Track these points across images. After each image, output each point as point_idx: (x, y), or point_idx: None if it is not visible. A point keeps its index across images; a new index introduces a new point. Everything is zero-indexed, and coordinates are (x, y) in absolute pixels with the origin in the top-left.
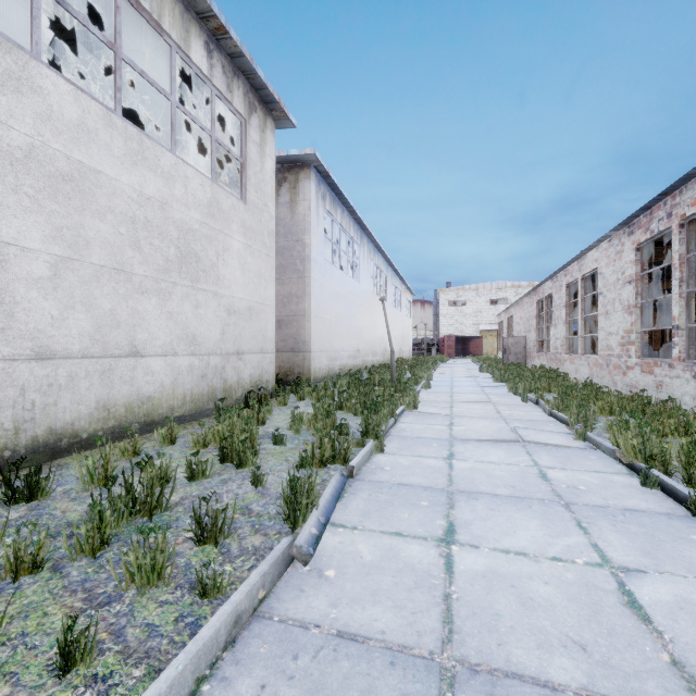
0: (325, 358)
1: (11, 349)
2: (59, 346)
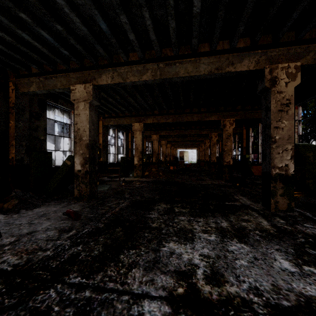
0: (55, 162)
1: None
2: None
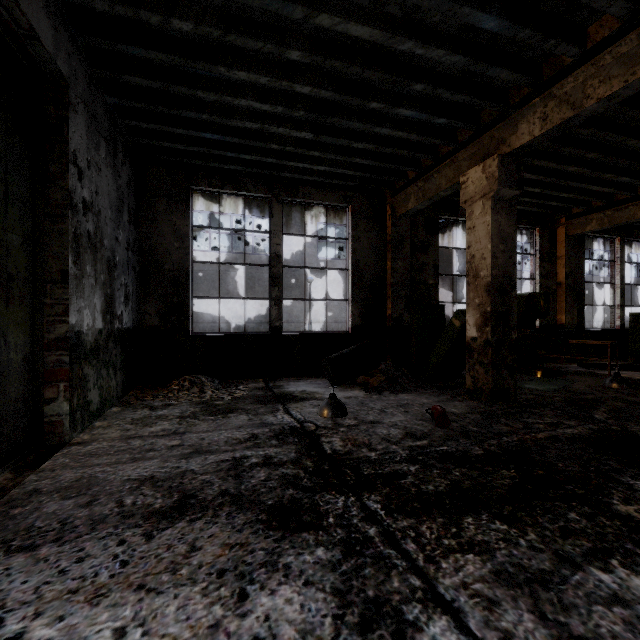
0: None
1: (331, 320)
2: (339, 320)
